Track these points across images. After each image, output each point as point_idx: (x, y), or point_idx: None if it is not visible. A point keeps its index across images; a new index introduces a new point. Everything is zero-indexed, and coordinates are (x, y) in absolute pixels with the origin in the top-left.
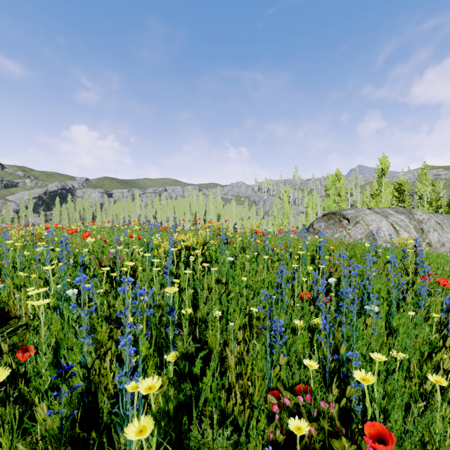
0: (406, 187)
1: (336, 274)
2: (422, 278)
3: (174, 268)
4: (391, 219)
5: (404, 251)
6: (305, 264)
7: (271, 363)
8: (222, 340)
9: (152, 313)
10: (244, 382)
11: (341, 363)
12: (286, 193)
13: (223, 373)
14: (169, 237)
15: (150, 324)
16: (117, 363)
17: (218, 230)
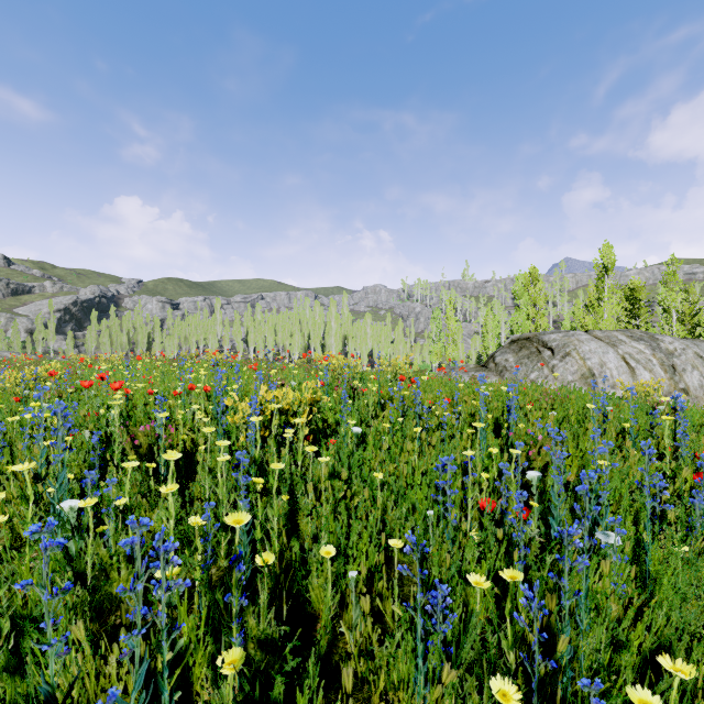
0: (643, 294)
1: (539, 460)
2: (696, 477)
3: (257, 452)
4: (623, 349)
5: (654, 414)
6: (485, 437)
7: (424, 675)
8: (336, 599)
9: (216, 539)
10: (373, 700)
11: (559, 666)
12: (451, 302)
13: (336, 667)
14: (251, 396)
15: (207, 568)
16: (143, 642)
17: (341, 369)
